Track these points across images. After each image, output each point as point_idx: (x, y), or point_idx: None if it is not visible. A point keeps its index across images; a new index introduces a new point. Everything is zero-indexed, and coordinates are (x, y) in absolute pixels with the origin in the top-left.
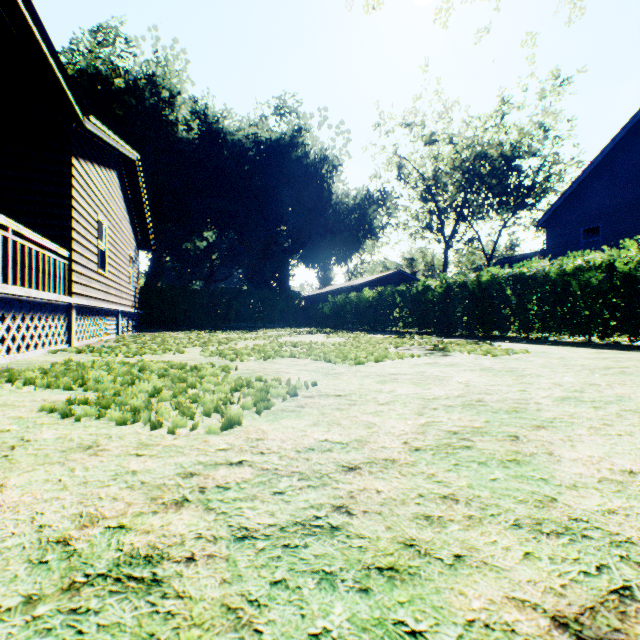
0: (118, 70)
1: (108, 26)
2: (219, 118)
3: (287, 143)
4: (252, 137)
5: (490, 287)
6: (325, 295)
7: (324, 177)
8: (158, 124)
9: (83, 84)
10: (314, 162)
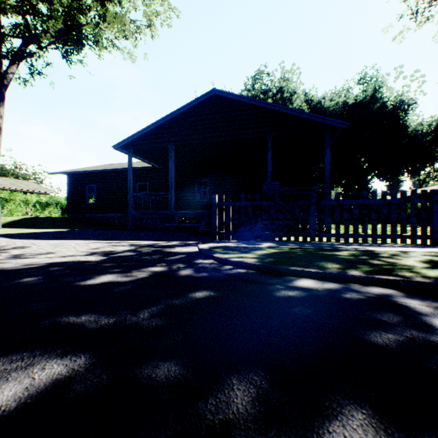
0: (268, 94)
1: (259, 71)
2: (320, 101)
3: (367, 101)
4: (341, 104)
5: None
6: None
7: (399, 116)
8: None
9: None
10: (391, 109)
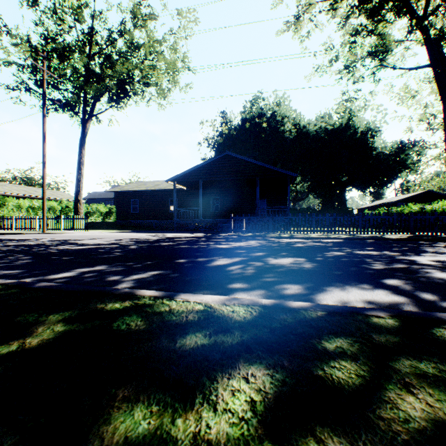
0: (263, 119)
1: (256, 96)
2: (306, 126)
3: (343, 127)
4: (322, 129)
5: (425, 212)
6: (371, 208)
7: (367, 141)
8: (277, 134)
9: (251, 130)
10: (360, 136)
